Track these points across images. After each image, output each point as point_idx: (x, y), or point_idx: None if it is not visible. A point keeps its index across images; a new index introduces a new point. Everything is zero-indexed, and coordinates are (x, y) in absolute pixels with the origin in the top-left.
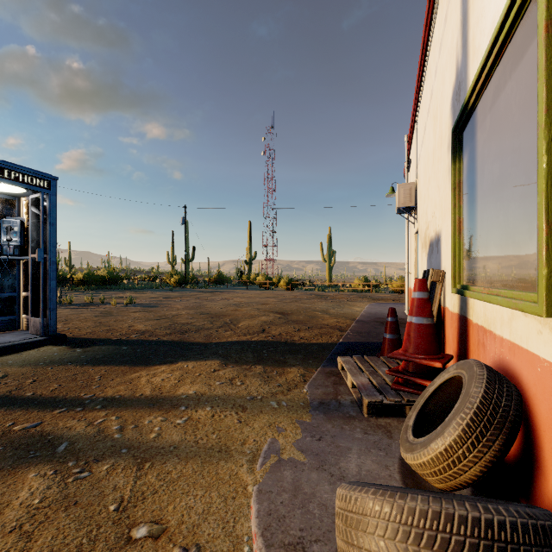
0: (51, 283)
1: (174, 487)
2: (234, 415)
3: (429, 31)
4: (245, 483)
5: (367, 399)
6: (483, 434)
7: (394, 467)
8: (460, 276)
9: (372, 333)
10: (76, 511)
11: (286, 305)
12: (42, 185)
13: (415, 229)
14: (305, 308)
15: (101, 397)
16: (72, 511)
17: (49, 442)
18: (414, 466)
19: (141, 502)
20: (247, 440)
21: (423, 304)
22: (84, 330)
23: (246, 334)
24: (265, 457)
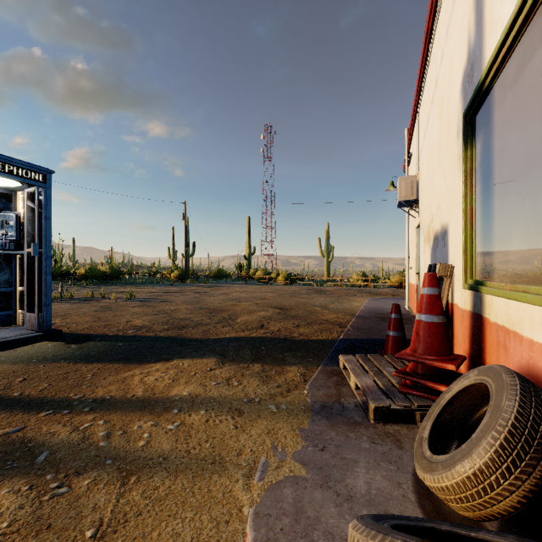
0: (46, 278)
1: (161, 508)
2: (229, 420)
3: (433, 16)
4: (240, 503)
5: (374, 404)
6: (521, 457)
7: (408, 484)
8: (472, 271)
9: (373, 329)
10: (47, 538)
11: (285, 300)
12: (37, 179)
13: (416, 223)
14: (304, 303)
15: (90, 398)
16: (43, 538)
17: (29, 451)
18: (434, 488)
19: (123, 526)
20: (243, 449)
21: (433, 300)
22: (82, 325)
23: (244, 330)
24: (263, 471)
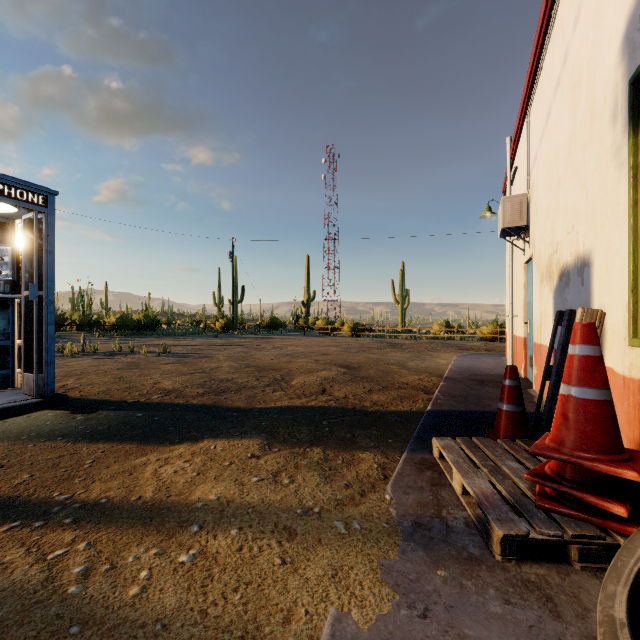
0: (48, 328)
1: None
2: (274, 547)
3: None
4: None
5: (502, 530)
6: None
7: None
8: None
9: (470, 397)
10: None
11: (352, 356)
12: (36, 202)
13: (525, 258)
14: (376, 360)
15: (79, 500)
16: None
17: None
18: None
19: None
20: (293, 610)
21: (592, 365)
22: (98, 388)
23: (300, 396)
24: None
